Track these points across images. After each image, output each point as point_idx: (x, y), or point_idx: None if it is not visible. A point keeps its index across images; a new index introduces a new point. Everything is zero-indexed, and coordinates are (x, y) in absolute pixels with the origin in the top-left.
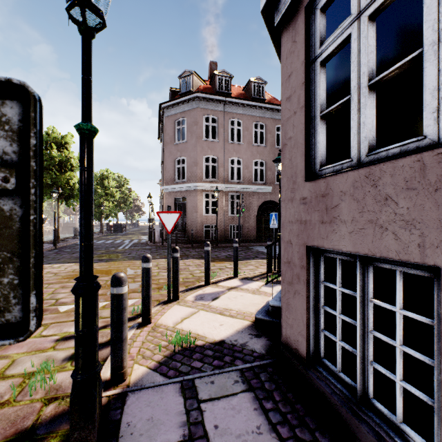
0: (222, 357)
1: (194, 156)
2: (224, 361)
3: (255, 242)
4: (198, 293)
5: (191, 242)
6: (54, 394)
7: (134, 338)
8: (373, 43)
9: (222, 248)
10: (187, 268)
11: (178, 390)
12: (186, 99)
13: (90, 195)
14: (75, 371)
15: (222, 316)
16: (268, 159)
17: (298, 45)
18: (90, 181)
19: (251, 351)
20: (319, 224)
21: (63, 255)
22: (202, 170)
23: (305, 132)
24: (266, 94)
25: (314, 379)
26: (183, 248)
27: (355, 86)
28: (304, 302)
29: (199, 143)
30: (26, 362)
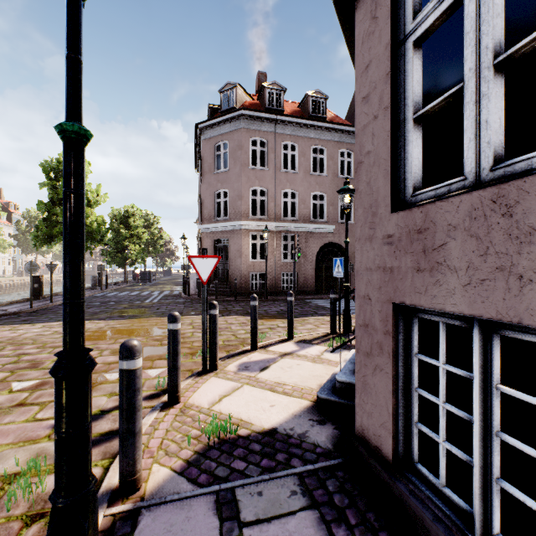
0: (274, 454)
1: (238, 188)
2: (277, 460)
3: (314, 294)
4: (242, 360)
5: (234, 294)
6: (41, 508)
7: (156, 424)
8: (500, 2)
9: (272, 301)
10: (229, 328)
11: (212, 506)
12: (228, 117)
13: (79, 229)
14: (55, 491)
15: (272, 393)
16: (329, 192)
17: (379, 21)
18: (79, 209)
19: (313, 445)
20: (413, 272)
21: None
22: (248, 205)
23: (391, 142)
24: (327, 112)
25: (406, 495)
26: (224, 302)
27: (471, 68)
28: (390, 383)
29: (244, 172)
30: (9, 459)
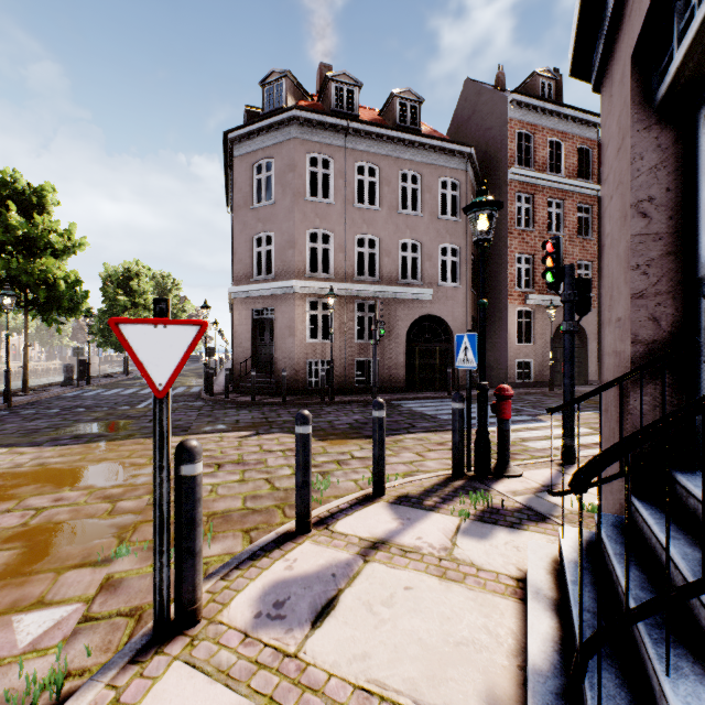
0: None
1: (289, 230)
2: None
3: (404, 392)
4: (271, 575)
5: (282, 393)
6: None
7: None
8: None
9: (341, 404)
10: (262, 462)
11: None
12: (273, 121)
13: None
14: None
15: None
16: (426, 240)
17: None
18: None
19: None
20: None
21: (6, 424)
22: (304, 256)
23: None
24: (421, 125)
25: None
26: (265, 406)
27: None
28: None
29: (298, 206)
30: None
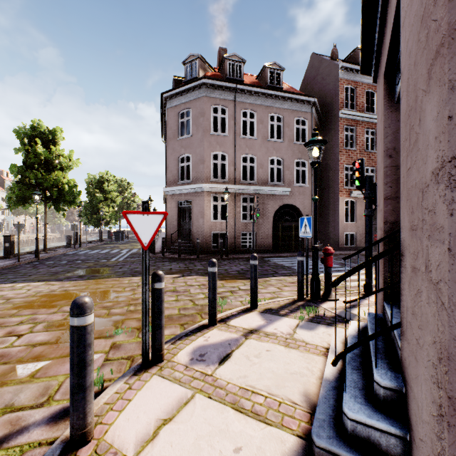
0: None
1: (200, 152)
2: None
3: (271, 253)
4: (197, 343)
5: (196, 252)
6: None
7: None
8: None
9: (232, 260)
10: (187, 291)
11: None
12: (191, 86)
13: None
14: None
15: (237, 415)
16: (286, 157)
17: None
18: None
19: None
20: None
21: (39, 269)
22: (210, 168)
23: None
24: (283, 84)
25: None
26: (186, 261)
27: None
28: None
29: (206, 138)
30: None
